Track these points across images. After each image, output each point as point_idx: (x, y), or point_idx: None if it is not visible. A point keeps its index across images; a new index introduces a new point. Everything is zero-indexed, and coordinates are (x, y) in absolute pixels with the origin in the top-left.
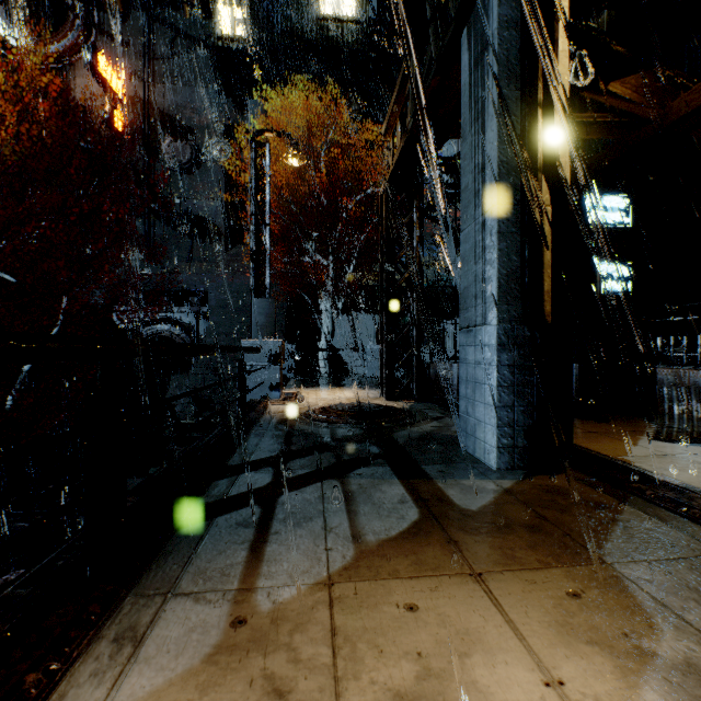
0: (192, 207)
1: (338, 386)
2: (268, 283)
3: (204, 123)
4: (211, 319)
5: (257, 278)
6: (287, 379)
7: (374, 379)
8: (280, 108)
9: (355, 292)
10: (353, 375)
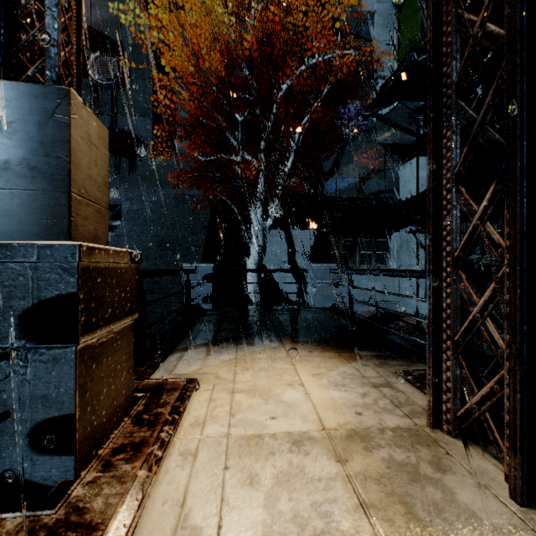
0: (119, 124)
1: (279, 336)
2: (54, 39)
3: (131, 38)
4: (116, 232)
5: (11, 20)
6: (198, 315)
7: (325, 313)
8: (209, 21)
9: (289, 203)
10: (286, 297)
